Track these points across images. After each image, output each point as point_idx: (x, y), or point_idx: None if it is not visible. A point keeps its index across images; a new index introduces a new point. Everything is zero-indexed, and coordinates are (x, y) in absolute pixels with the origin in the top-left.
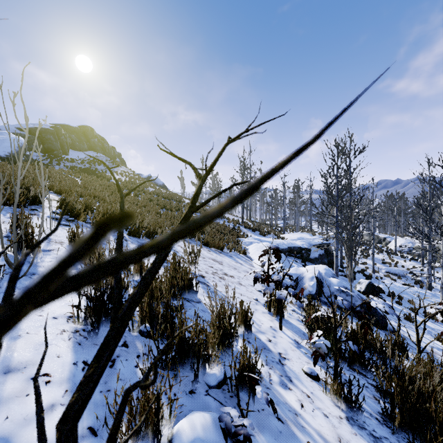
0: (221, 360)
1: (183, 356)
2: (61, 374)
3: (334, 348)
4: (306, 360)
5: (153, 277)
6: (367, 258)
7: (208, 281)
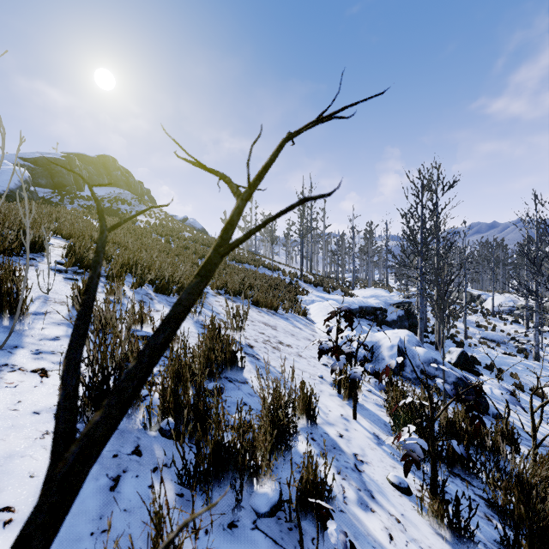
0: (275, 469)
1: (221, 468)
2: (31, 506)
3: (431, 449)
4: (391, 464)
5: (138, 386)
6: (458, 320)
7: (257, 352)
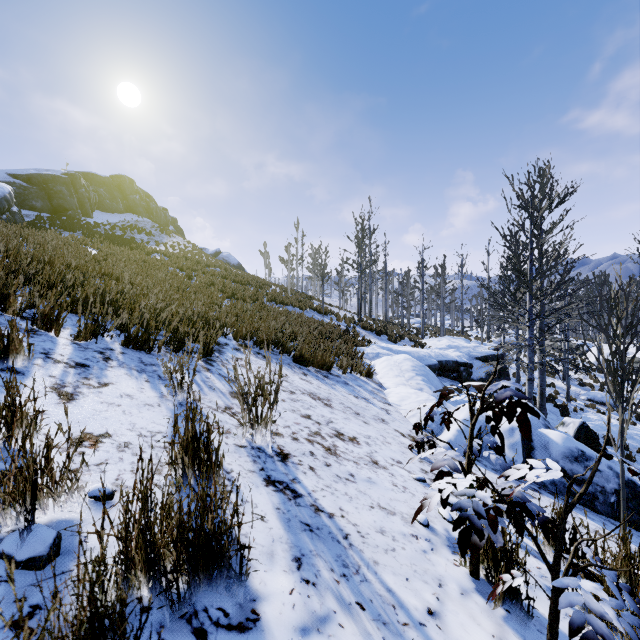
0: None
1: None
2: None
3: None
4: None
5: None
6: (555, 377)
7: (295, 473)
